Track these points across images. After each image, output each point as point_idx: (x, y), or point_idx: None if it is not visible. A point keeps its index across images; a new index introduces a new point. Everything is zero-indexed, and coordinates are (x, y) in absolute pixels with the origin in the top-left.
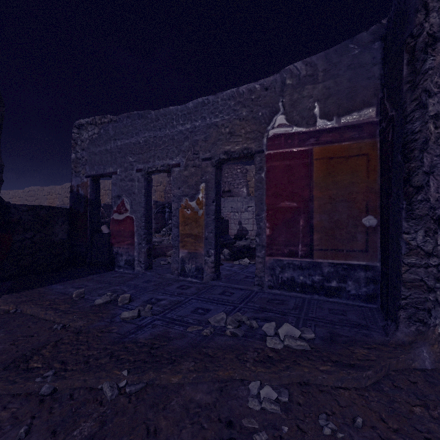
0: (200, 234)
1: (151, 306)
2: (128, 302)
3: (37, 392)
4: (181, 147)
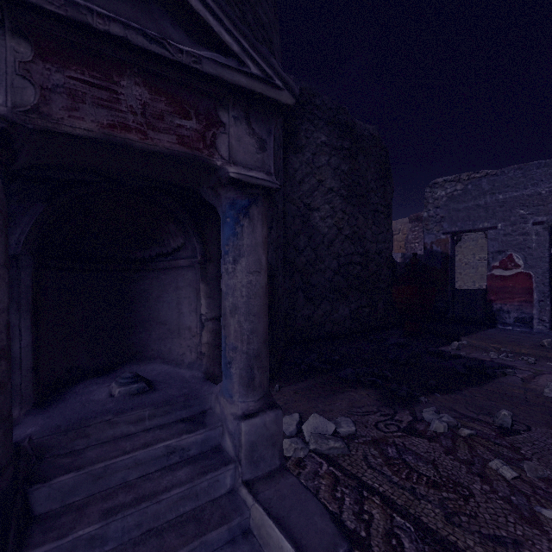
0: None
1: None
2: None
3: None
4: None
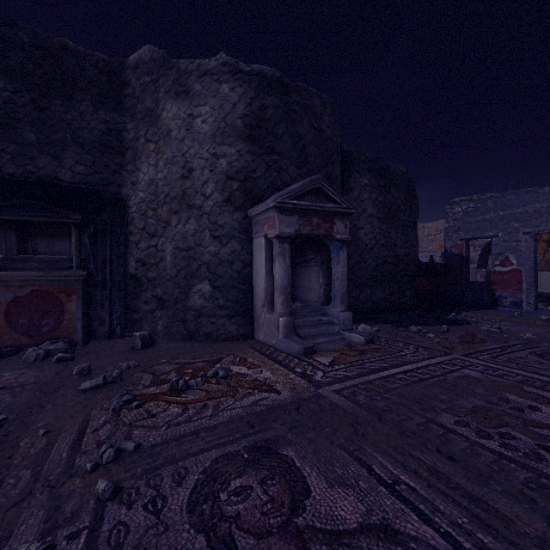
0: None
1: None
2: None
3: None
4: None
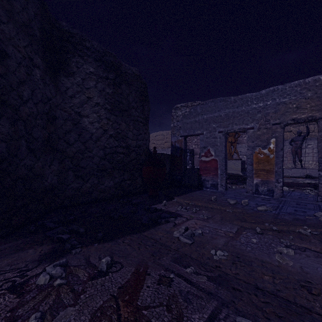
0: (271, 169)
1: (266, 206)
2: (247, 204)
3: (270, 229)
4: (254, 117)
